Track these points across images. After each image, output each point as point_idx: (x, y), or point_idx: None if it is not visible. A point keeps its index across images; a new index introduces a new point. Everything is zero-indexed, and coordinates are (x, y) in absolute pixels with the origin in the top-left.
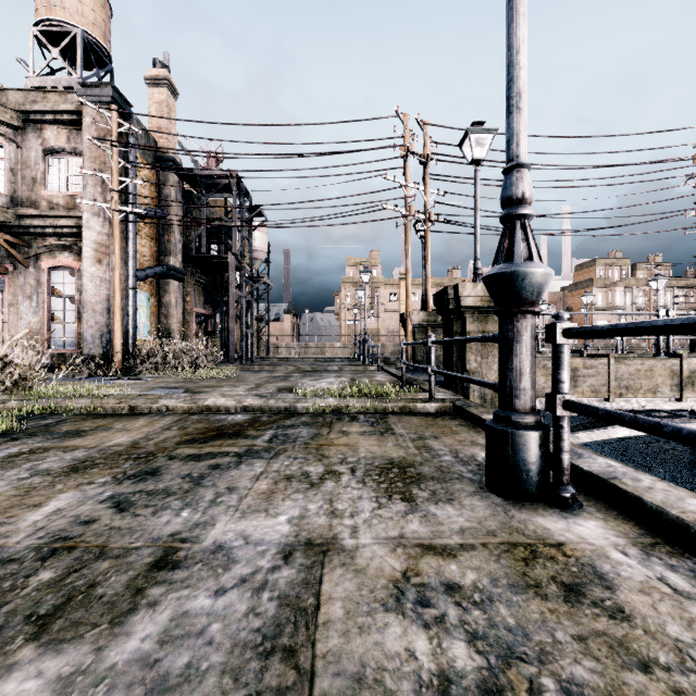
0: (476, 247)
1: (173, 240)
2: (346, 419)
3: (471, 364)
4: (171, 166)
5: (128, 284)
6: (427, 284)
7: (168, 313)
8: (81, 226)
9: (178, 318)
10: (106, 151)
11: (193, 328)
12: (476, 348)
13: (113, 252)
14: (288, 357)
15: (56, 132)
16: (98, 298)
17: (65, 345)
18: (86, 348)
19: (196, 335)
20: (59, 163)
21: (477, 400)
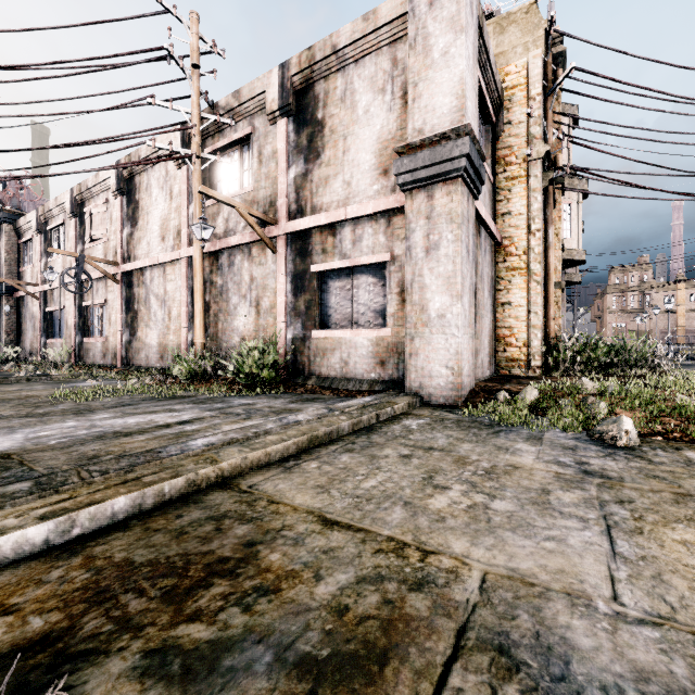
0: None
1: None
2: None
3: None
4: None
5: None
6: None
7: None
8: None
9: None
10: None
11: None
12: None
13: None
14: None
15: None
16: None
17: None
18: None
19: None
20: None
21: None
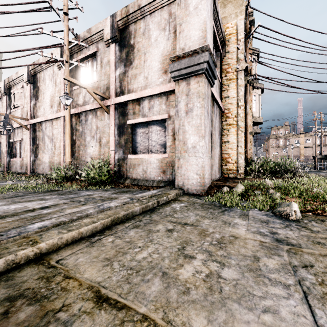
0: None
1: None
2: (313, 171)
3: None
4: None
5: None
6: (321, 149)
7: None
8: None
9: None
10: None
11: None
12: None
13: None
14: None
15: None
16: None
17: None
18: None
19: None
20: None
21: None
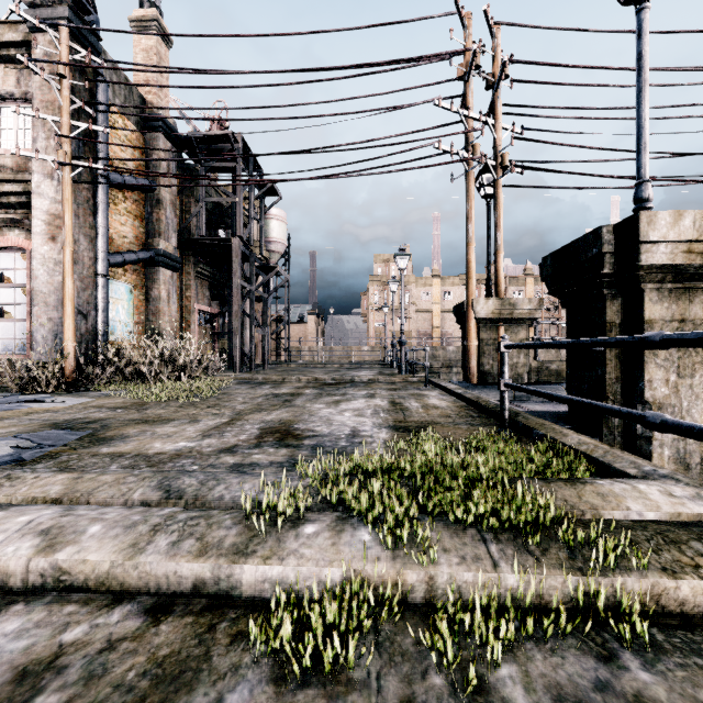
0: (643, 157)
1: (164, 220)
2: None
3: (655, 389)
4: (142, 107)
5: (96, 269)
6: (499, 260)
7: (156, 309)
8: (30, 193)
9: (172, 315)
10: (50, 83)
11: (194, 329)
12: (667, 355)
13: (62, 222)
14: (310, 362)
15: (2, 72)
16: (51, 287)
17: (17, 348)
18: (36, 353)
19: (199, 337)
20: (7, 114)
21: (670, 465)
